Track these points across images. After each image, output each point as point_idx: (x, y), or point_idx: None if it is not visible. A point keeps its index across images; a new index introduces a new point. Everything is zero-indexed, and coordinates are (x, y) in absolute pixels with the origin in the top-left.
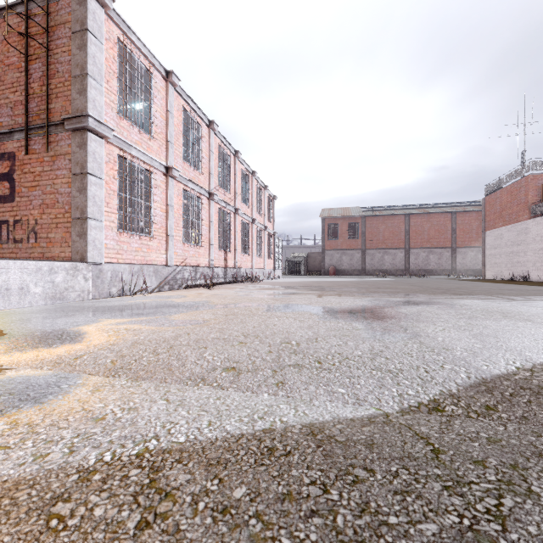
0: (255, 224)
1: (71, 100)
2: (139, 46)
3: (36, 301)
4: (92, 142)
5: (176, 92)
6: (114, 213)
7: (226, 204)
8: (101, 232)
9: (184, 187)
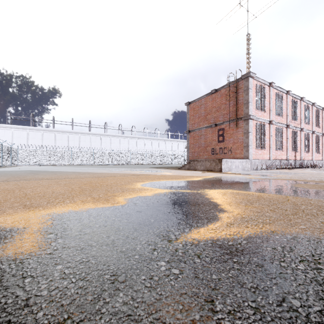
0: (314, 133)
1: (243, 111)
2: (261, 81)
3: (240, 170)
4: (250, 122)
5: (272, 88)
6: (254, 142)
7: (295, 127)
8: (252, 149)
9: (275, 126)
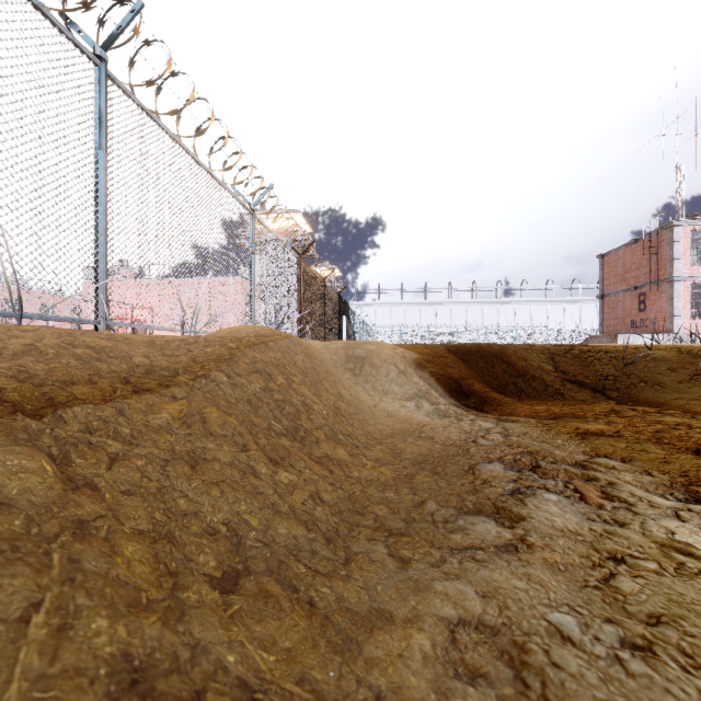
0: None
1: (666, 270)
2: None
3: None
4: (675, 285)
5: None
6: (688, 311)
7: None
8: (680, 321)
9: None
